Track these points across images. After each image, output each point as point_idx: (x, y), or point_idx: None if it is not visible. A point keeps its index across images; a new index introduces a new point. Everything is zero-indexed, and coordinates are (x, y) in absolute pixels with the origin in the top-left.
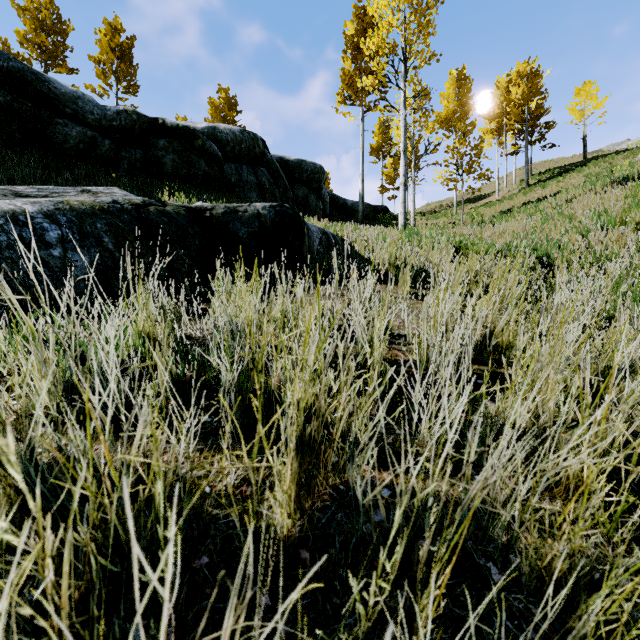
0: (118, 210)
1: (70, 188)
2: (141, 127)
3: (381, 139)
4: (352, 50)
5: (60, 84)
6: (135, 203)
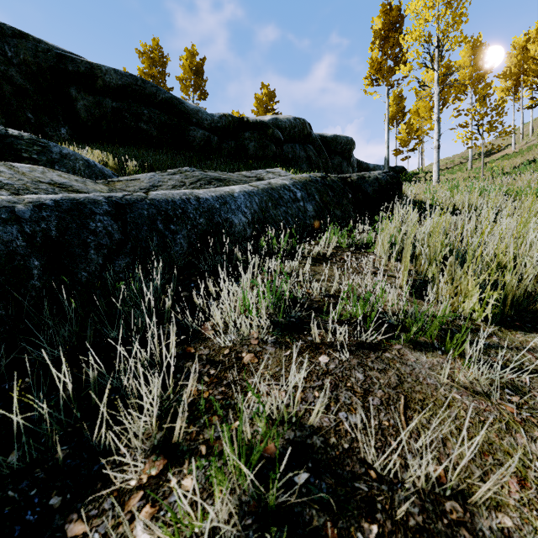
0: (316, 181)
1: (261, 171)
2: (234, 125)
3: (395, 109)
4: (379, 41)
5: (188, 103)
6: (319, 176)
